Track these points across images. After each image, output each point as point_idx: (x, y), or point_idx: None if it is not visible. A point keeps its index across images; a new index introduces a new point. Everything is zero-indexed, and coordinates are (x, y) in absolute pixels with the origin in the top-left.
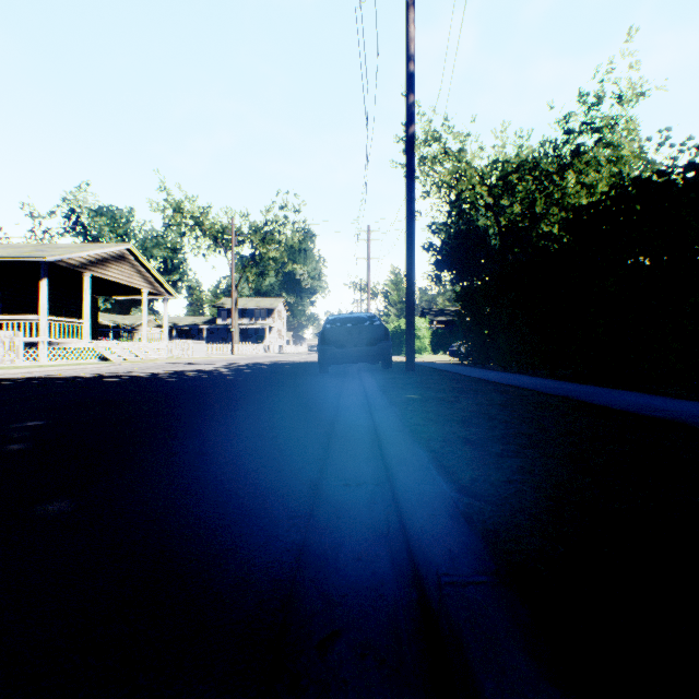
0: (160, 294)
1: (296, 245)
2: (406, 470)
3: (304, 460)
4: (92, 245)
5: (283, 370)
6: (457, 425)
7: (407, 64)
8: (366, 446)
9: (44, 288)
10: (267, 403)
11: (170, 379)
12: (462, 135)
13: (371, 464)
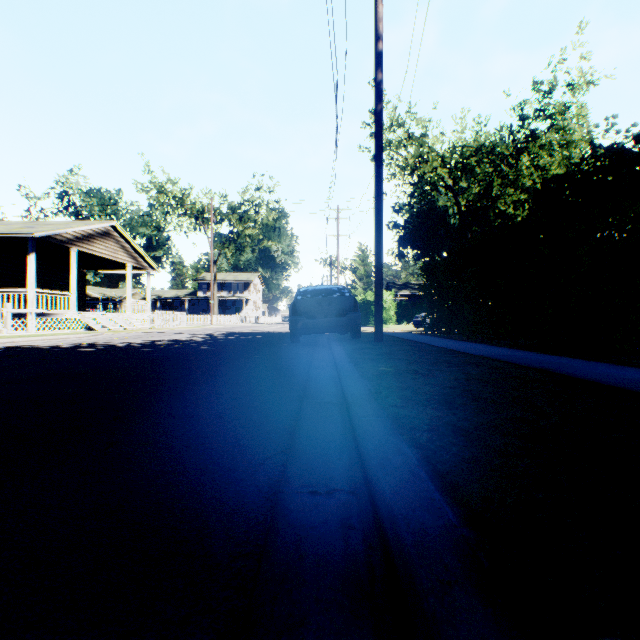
0: (143, 268)
1: (271, 223)
2: (392, 480)
3: (264, 452)
4: (78, 222)
5: (256, 340)
6: (440, 406)
7: (376, 44)
8: (337, 431)
9: (31, 262)
10: (234, 376)
11: (145, 349)
12: (425, 121)
13: (344, 459)
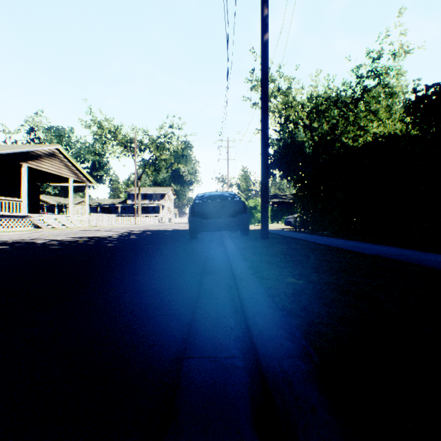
0: (82, 182)
1: (179, 151)
2: None
3: None
4: (30, 145)
5: (162, 237)
6: None
7: None
8: None
9: None
10: (109, 287)
11: (55, 246)
12: (290, 78)
13: None
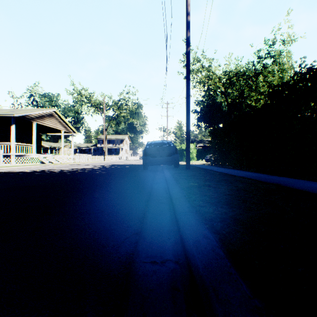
0: (69, 132)
1: (134, 110)
2: (203, 258)
3: (125, 234)
4: (37, 109)
5: (126, 168)
6: (225, 206)
7: (187, 17)
8: (167, 220)
9: (13, 129)
10: (112, 187)
11: (68, 173)
12: (210, 59)
13: (172, 238)
